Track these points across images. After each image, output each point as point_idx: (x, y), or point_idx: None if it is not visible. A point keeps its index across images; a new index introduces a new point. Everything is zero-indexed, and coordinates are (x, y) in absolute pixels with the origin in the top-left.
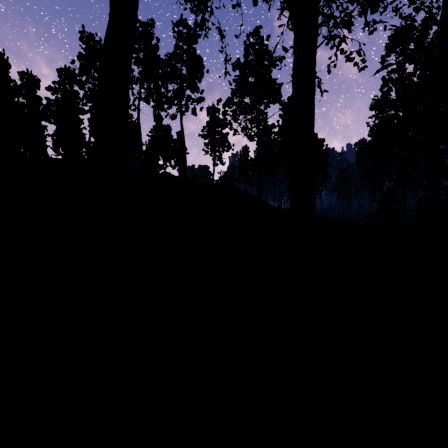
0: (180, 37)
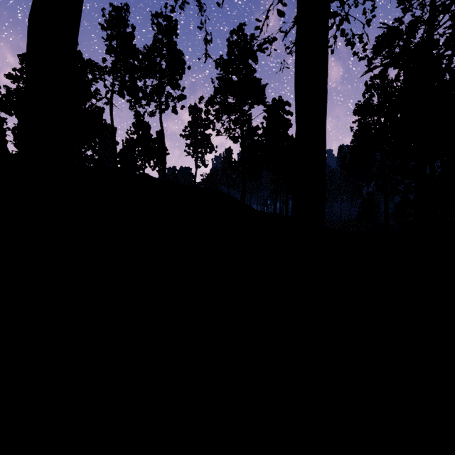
0: (160, 29)
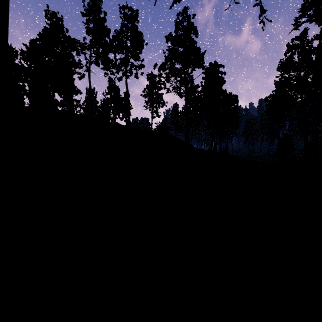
0: (125, 17)
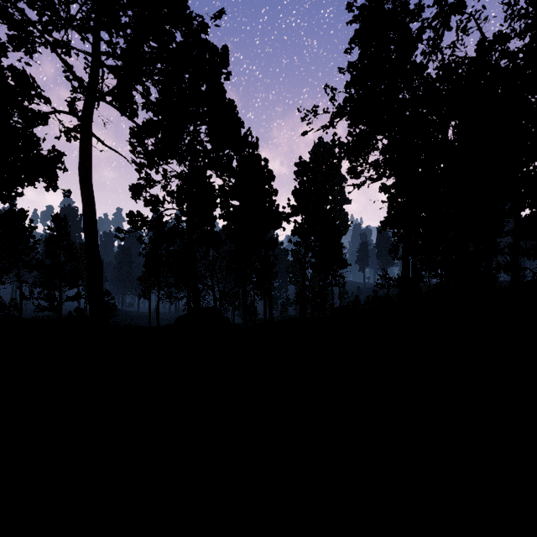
0: None
